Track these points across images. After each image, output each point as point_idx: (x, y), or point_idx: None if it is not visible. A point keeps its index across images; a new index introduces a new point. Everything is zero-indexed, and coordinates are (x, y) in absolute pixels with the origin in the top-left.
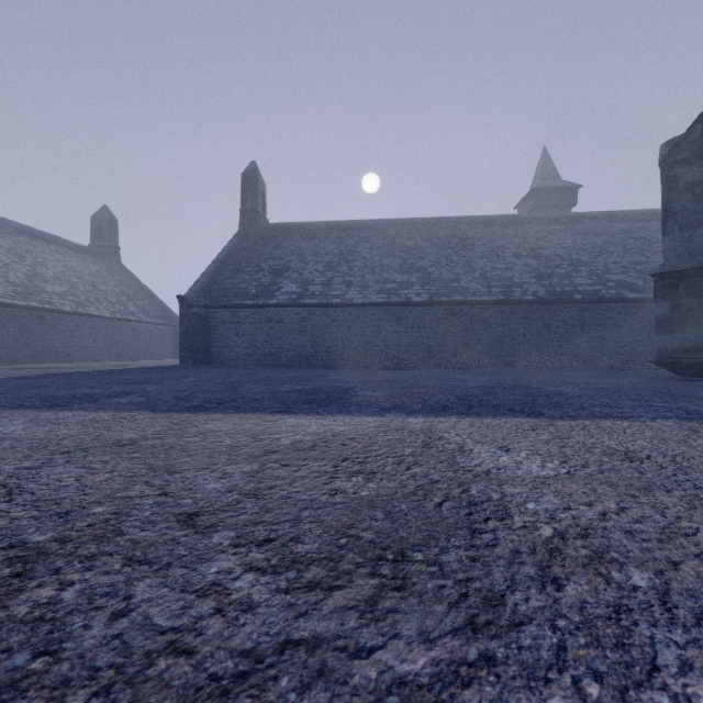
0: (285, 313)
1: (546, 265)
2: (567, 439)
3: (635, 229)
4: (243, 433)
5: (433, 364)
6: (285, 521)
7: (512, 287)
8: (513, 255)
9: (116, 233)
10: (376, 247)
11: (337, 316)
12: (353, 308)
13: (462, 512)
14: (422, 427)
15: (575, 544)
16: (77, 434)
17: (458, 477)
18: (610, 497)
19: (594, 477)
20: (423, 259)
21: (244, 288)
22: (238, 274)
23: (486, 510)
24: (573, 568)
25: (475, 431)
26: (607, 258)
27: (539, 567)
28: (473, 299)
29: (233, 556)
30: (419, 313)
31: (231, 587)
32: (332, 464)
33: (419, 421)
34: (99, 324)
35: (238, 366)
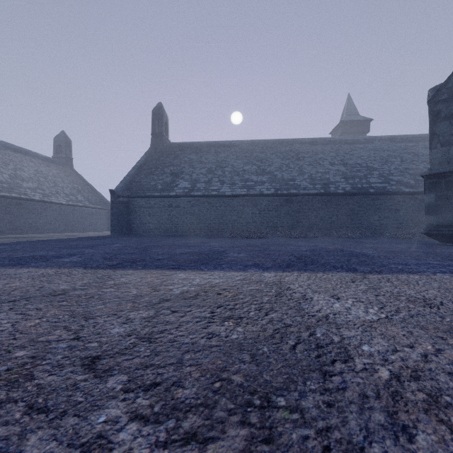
0: (180, 201)
1: (351, 170)
2: (379, 289)
3: (408, 147)
4: (146, 285)
5: (277, 234)
6: (169, 364)
7: (329, 184)
8: (329, 163)
9: (70, 149)
10: (240, 158)
11: (215, 203)
12: (225, 198)
13: (313, 354)
14: (274, 280)
15: (410, 387)
16: (26, 286)
17: (305, 321)
18: (425, 339)
19: (407, 321)
20: (271, 166)
21: (153, 185)
22: (150, 175)
23: (331, 352)
24: (417, 414)
25: (312, 282)
26: (390, 166)
27: (387, 413)
28: (304, 192)
29: (122, 402)
30: (268, 201)
31: (114, 439)
32: (209, 310)
33: (271, 275)
34: (58, 208)
35: (150, 236)
